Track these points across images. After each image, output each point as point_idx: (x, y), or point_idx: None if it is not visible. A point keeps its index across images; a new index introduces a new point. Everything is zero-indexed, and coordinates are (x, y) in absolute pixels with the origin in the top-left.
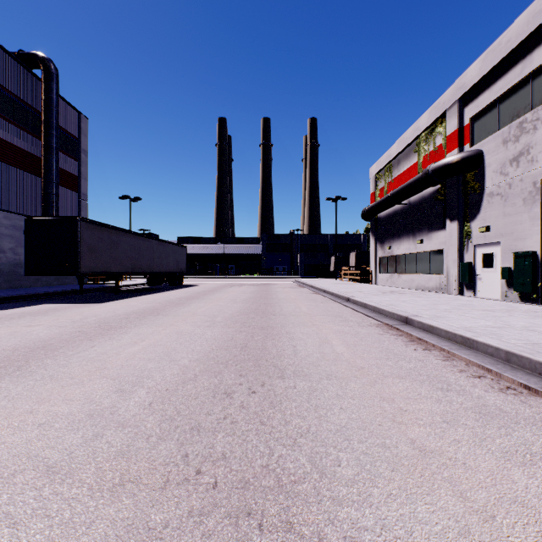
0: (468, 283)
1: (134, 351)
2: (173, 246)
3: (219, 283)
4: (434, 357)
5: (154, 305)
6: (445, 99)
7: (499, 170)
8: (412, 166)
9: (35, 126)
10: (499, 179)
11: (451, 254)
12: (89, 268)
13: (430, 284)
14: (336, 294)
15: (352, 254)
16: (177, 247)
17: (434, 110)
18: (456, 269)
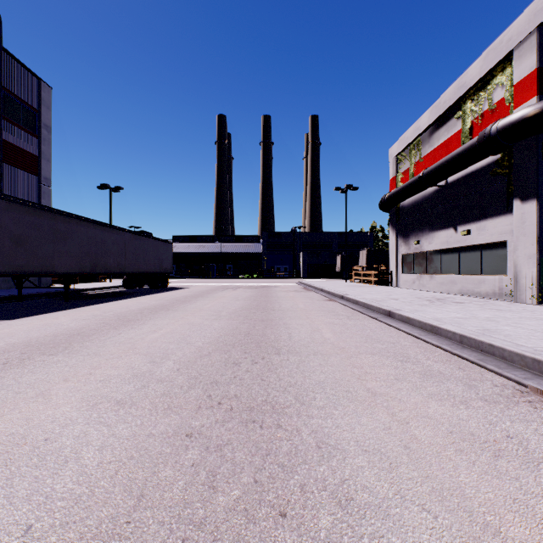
0: None
1: None
2: (154, 242)
3: (212, 285)
4: None
5: (88, 323)
6: (511, 33)
7: None
8: (452, 136)
9: None
10: None
11: (524, 247)
12: (13, 267)
13: (483, 289)
14: (364, 303)
15: (362, 252)
16: (160, 243)
17: (492, 53)
18: (532, 268)
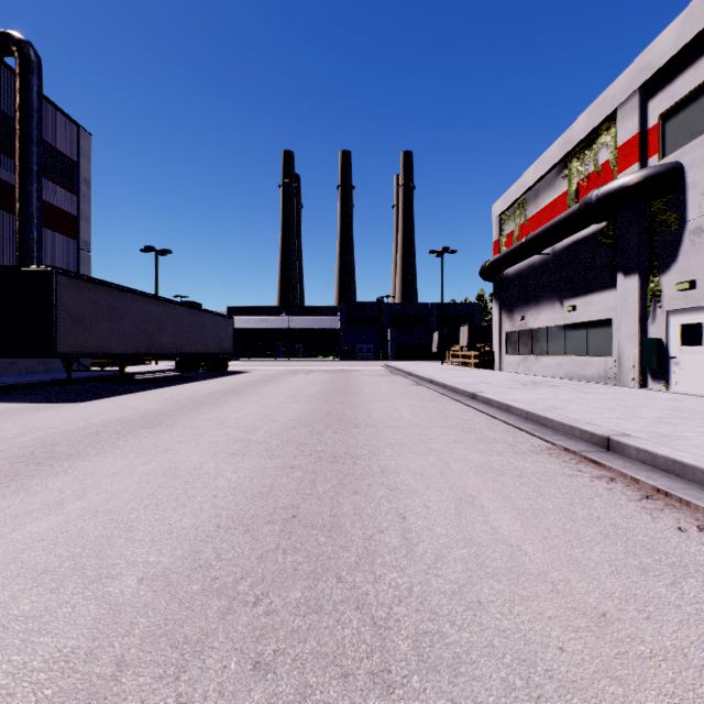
0: (656, 370)
1: (32, 534)
2: (212, 317)
3: (280, 368)
4: None
5: (165, 405)
6: (615, 91)
7: None
8: (558, 198)
9: (7, 140)
10: None
11: (626, 326)
12: (72, 347)
13: (589, 372)
14: (452, 386)
15: (464, 329)
16: (219, 318)
17: (597, 110)
18: (634, 349)
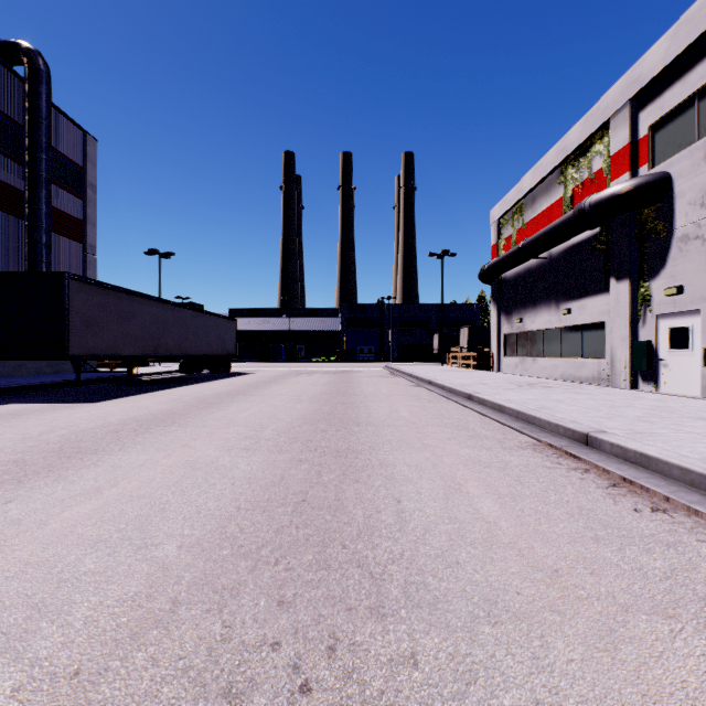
0: (646, 371)
1: (81, 513)
2: (216, 319)
3: (282, 370)
4: (690, 535)
5: (174, 406)
6: (607, 102)
7: (699, 201)
8: (554, 204)
9: (17, 147)
10: (699, 214)
11: (618, 329)
12: (83, 350)
13: (583, 373)
14: (449, 387)
15: (464, 330)
16: (222, 320)
17: (591, 119)
18: (625, 351)
